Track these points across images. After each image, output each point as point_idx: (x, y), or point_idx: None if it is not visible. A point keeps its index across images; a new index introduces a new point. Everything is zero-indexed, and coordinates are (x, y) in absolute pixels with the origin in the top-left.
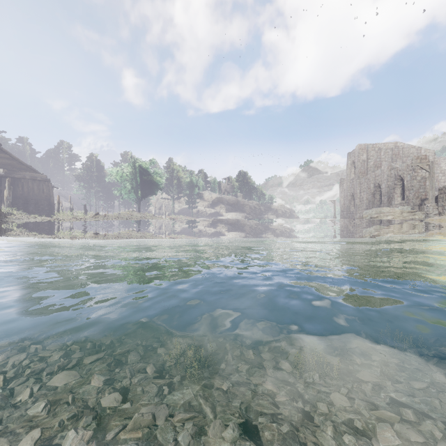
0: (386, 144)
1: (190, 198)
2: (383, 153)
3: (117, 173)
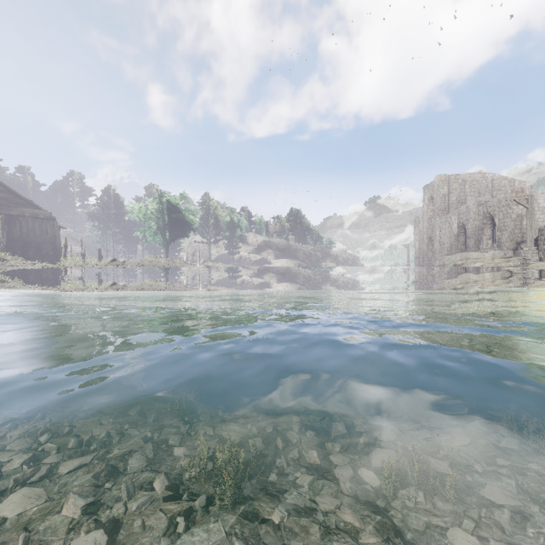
0: (472, 175)
1: (231, 242)
2: (468, 186)
3: (140, 210)
